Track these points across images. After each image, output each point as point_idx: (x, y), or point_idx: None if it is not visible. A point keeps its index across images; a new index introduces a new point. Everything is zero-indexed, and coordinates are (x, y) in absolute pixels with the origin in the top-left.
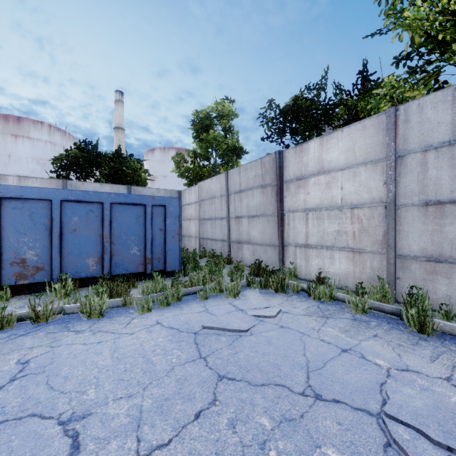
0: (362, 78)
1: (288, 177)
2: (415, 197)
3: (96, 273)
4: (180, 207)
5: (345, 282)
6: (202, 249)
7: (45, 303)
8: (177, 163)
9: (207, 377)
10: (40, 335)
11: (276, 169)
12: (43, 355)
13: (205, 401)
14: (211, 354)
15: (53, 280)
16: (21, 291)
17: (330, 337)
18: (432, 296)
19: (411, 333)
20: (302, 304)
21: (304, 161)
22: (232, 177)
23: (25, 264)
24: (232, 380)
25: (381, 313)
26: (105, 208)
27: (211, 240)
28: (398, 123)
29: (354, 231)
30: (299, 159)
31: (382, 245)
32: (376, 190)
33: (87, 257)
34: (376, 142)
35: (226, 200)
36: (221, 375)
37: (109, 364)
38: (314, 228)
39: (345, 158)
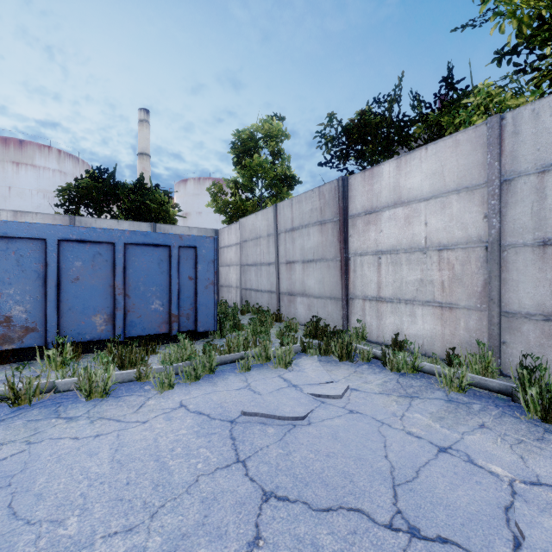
0: (446, 86)
1: (354, 210)
2: (527, 234)
3: (105, 334)
4: (215, 249)
5: (431, 347)
6: (245, 303)
7: (28, 379)
8: (213, 195)
9: (247, 495)
10: (17, 424)
11: (339, 201)
12: (15, 456)
13: (243, 540)
14: (254, 456)
15: (48, 344)
16: (5, 358)
17: (419, 428)
18: (551, 367)
19: (531, 421)
20: (376, 377)
21: (375, 189)
22: (282, 211)
23: (10, 324)
24: (284, 500)
25: (484, 390)
26: (117, 250)
27: (256, 291)
28: (504, 136)
29: (443, 280)
30: (369, 188)
31: (481, 299)
32: (473, 226)
33: (94, 314)
34: (473, 162)
35: (275, 241)
36: (268, 491)
37: (105, 472)
38: (389, 276)
39: (431, 184)
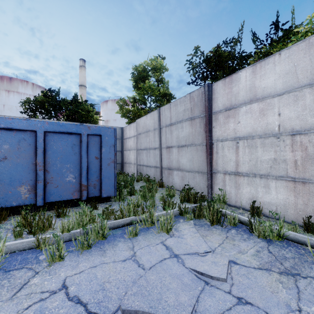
0: (275, 28)
1: (216, 108)
2: None
3: (29, 201)
4: (115, 137)
5: (284, 213)
6: (139, 174)
7: None
8: (120, 105)
9: None
10: None
11: (205, 102)
12: None
13: None
14: None
15: None
16: None
17: None
18: None
19: None
20: (247, 245)
21: (234, 91)
22: (164, 112)
23: None
24: None
25: None
26: (38, 136)
27: (146, 166)
28: None
29: (296, 159)
30: (228, 90)
31: None
32: None
33: (19, 185)
34: None
35: (159, 133)
36: None
37: None
38: (245, 156)
39: (284, 82)
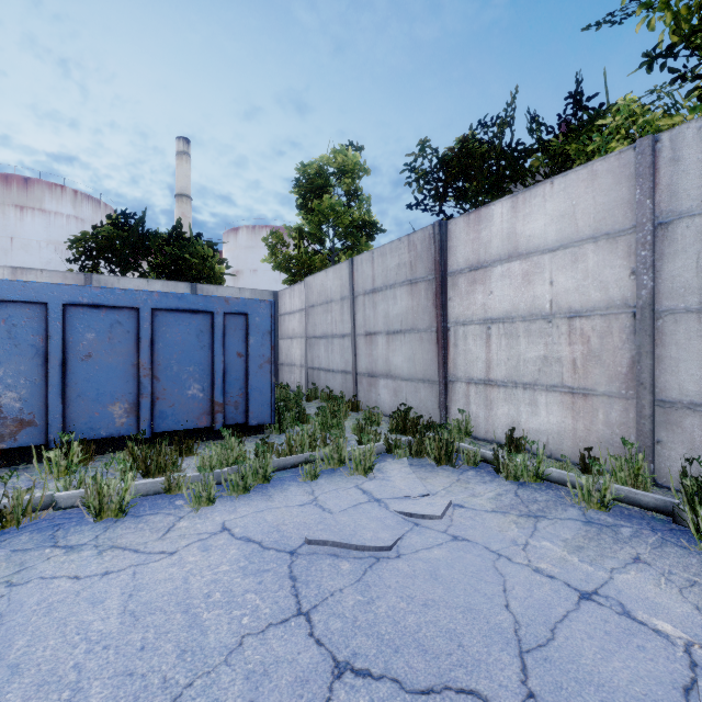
0: (574, 104)
1: (455, 265)
2: (691, 296)
3: (127, 429)
4: (273, 317)
5: (558, 446)
6: (311, 386)
7: (16, 492)
8: (271, 247)
9: (311, 667)
10: None
11: (435, 253)
12: None
13: None
14: (322, 605)
15: (50, 442)
16: None
17: (550, 562)
18: None
19: None
20: (486, 489)
21: (483, 237)
22: (360, 267)
23: None
24: (364, 676)
25: (634, 507)
26: (142, 318)
27: (326, 371)
28: (659, 165)
29: (574, 357)
30: (475, 235)
31: (627, 382)
32: (616, 285)
33: (112, 402)
34: (616, 199)
35: (351, 306)
36: (341, 661)
37: (112, 630)
38: (501, 352)
39: (558, 230)
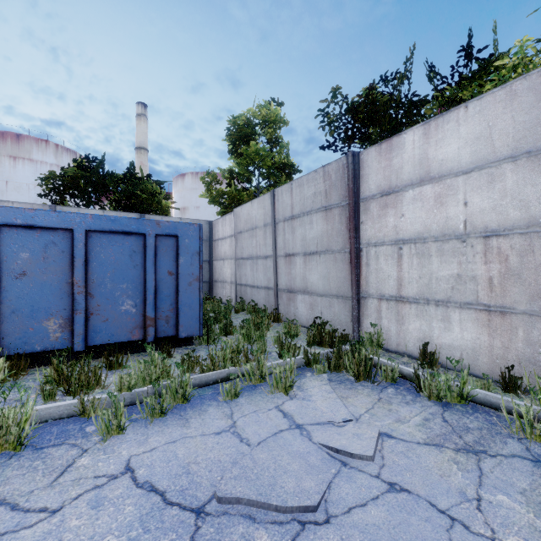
0: (465, 56)
1: (367, 191)
2: None
3: (61, 343)
4: (201, 239)
5: (473, 362)
6: (240, 300)
7: None
8: (206, 184)
9: None
10: None
11: (349, 181)
12: None
13: None
14: None
15: None
16: None
17: (521, 535)
18: None
19: None
20: (411, 411)
21: (395, 164)
22: (281, 197)
23: None
24: None
25: None
26: (76, 238)
27: (252, 287)
28: None
29: (491, 275)
30: (386, 163)
31: None
32: (539, 203)
33: (46, 318)
34: (539, 117)
35: (272, 231)
36: None
37: None
38: (413, 270)
39: (473, 152)
